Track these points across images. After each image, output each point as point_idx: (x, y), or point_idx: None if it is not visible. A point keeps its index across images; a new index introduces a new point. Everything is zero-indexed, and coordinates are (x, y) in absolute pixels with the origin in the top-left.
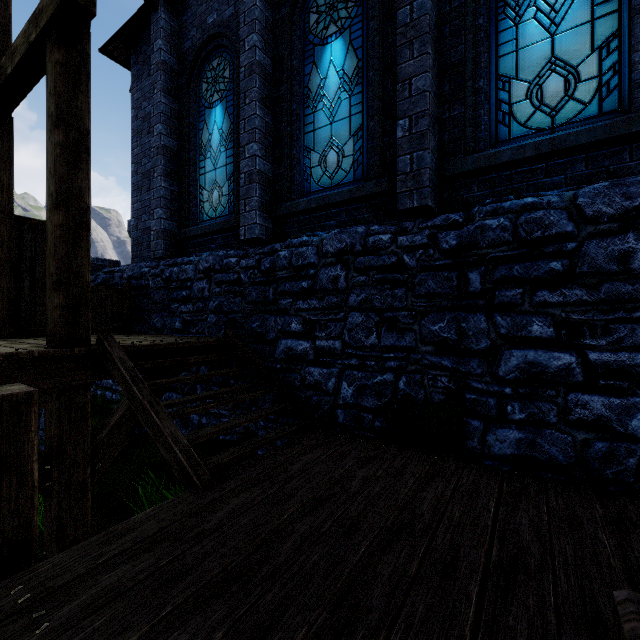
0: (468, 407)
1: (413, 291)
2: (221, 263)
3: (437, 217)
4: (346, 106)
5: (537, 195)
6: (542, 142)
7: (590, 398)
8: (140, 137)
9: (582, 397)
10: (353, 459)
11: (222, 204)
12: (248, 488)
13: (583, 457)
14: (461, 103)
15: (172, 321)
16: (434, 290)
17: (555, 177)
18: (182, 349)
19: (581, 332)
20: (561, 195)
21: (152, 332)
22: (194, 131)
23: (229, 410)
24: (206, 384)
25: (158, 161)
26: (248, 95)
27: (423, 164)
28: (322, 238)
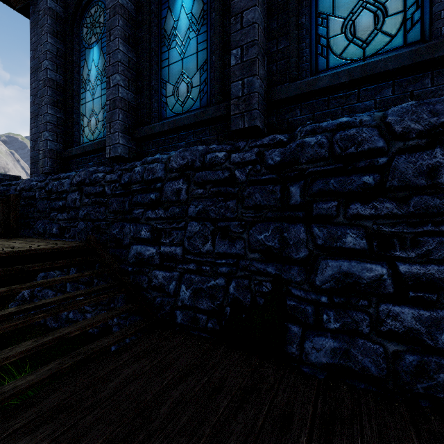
0: (289, 312)
1: (243, 203)
2: (91, 177)
3: (265, 137)
4: (194, 44)
5: (351, 116)
6: (355, 69)
7: (401, 310)
8: (36, 74)
9: (393, 308)
10: (175, 370)
11: (98, 129)
12: (36, 427)
13: (394, 369)
14: (287, 38)
15: (51, 227)
16: (260, 202)
17: (366, 101)
18: (35, 255)
19: (391, 244)
20: (372, 115)
21: (36, 236)
22: (76, 68)
23: (92, 306)
24: (75, 282)
25: (45, 91)
26: (112, 33)
27: (252, 88)
28: (170, 156)
